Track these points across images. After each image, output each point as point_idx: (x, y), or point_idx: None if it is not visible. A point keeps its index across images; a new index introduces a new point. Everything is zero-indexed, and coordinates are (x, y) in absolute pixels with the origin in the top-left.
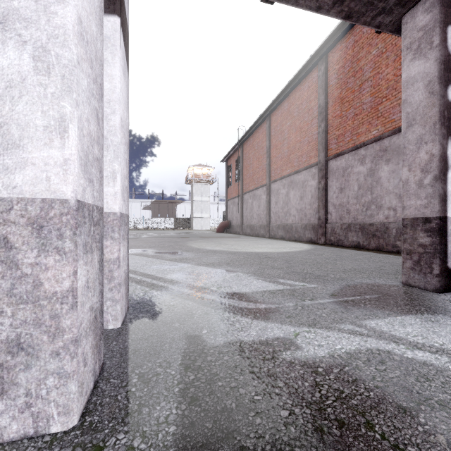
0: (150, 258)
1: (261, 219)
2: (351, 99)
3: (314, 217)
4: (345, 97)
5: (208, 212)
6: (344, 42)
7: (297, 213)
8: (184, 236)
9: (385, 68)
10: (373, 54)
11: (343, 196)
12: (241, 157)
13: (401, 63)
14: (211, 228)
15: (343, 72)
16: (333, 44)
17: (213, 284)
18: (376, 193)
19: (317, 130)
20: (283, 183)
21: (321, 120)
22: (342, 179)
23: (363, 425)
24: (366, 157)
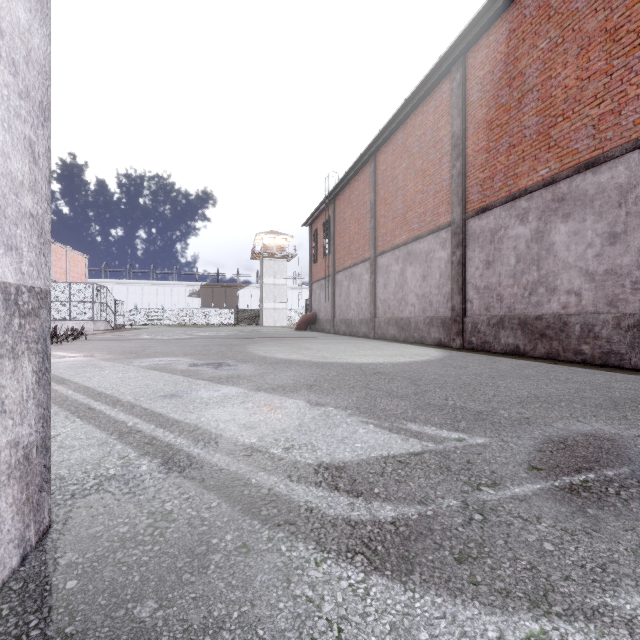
0: (175, 377)
1: (362, 310)
2: (504, 121)
3: (445, 307)
4: (495, 119)
5: (285, 301)
6: (494, 34)
7: (418, 300)
8: (247, 336)
9: (562, 68)
10: (542, 48)
11: (491, 273)
12: (332, 218)
13: (589, 58)
14: (288, 324)
15: (491, 81)
16: (476, 38)
17: (276, 438)
18: (547, 268)
19: (449, 173)
20: (396, 256)
21: (456, 157)
22: (489, 247)
23: None
24: (529, 212)
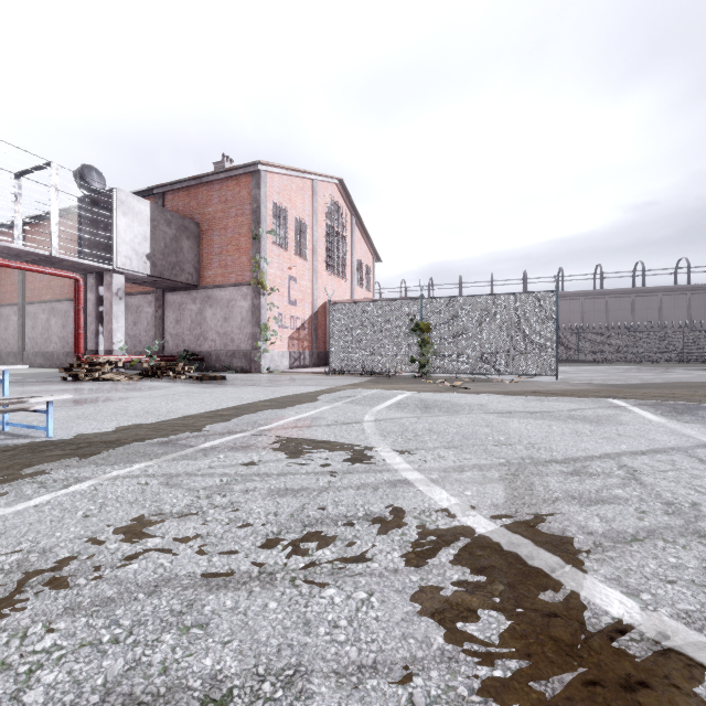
0: None
1: (10, 345)
2: None
3: None
4: None
5: None
6: None
7: (60, 340)
8: None
9: None
10: None
11: None
12: None
13: None
14: None
15: None
16: None
17: None
18: None
19: None
20: (43, 308)
21: None
22: None
23: (36, 381)
24: None
